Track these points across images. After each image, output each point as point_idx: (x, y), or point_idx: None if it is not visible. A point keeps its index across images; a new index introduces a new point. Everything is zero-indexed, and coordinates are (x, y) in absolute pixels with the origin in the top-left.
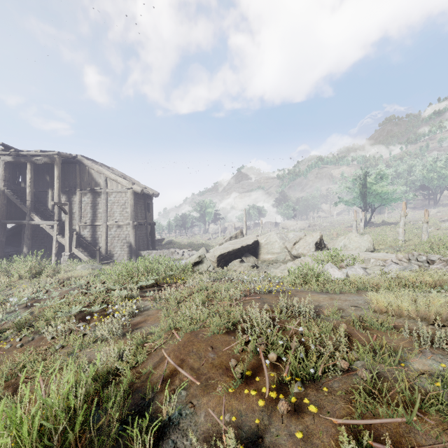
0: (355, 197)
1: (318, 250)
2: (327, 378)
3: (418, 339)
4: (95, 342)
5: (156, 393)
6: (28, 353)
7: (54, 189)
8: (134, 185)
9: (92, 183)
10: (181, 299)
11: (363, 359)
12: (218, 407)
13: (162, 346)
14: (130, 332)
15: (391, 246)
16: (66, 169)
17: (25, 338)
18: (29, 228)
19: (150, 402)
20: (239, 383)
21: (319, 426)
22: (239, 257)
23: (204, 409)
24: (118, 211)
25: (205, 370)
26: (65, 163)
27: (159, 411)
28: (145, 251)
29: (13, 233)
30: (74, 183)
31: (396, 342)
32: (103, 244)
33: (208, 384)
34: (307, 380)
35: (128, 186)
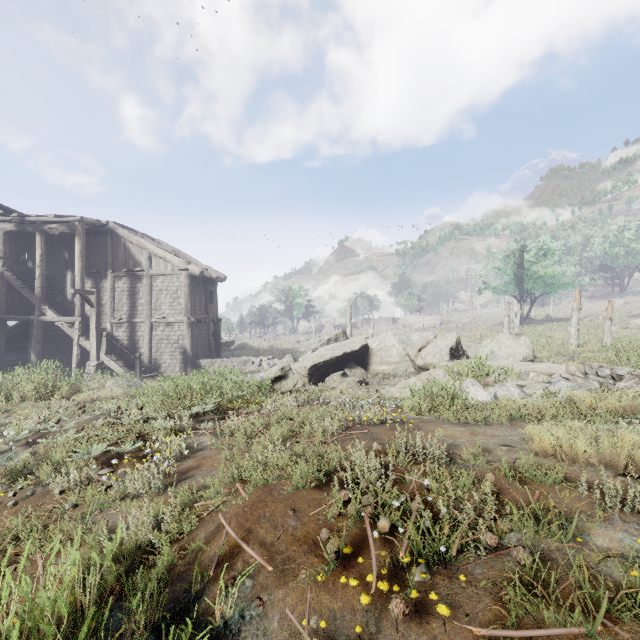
0: (507, 282)
1: (453, 358)
2: (466, 559)
3: (602, 499)
4: (124, 499)
5: (207, 583)
6: (24, 516)
7: (76, 270)
8: (190, 264)
9: (130, 262)
10: (253, 433)
11: (520, 530)
12: (300, 604)
13: (219, 508)
14: (176, 484)
15: (559, 353)
16: (92, 241)
17: (22, 492)
18: (39, 327)
19: (198, 597)
20: (333, 567)
21: (453, 637)
22: (340, 368)
23: (279, 608)
24: (167, 302)
25: (282, 546)
26: (91, 233)
27: (211, 612)
28: (206, 360)
29: (17, 334)
30: (104, 262)
31: (569, 503)
32: (145, 350)
33: (286, 569)
34: (435, 562)
35: (181, 266)
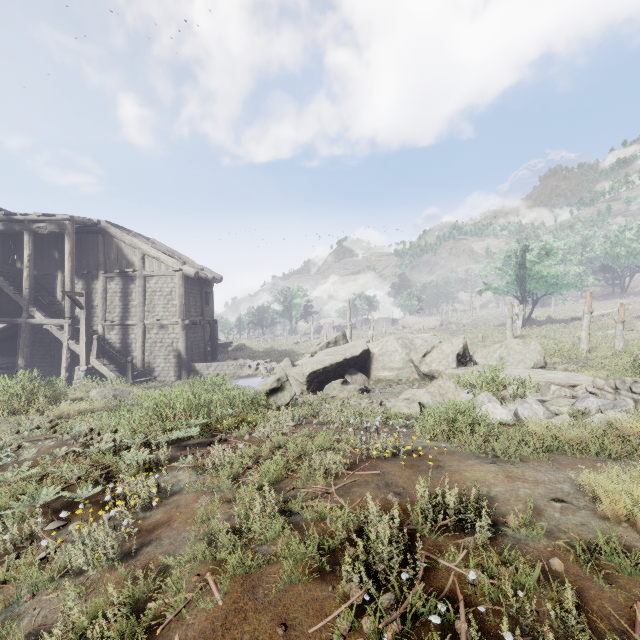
0: (508, 283)
1: (460, 365)
2: None
3: None
4: (66, 574)
5: None
6: None
7: (65, 271)
8: (185, 265)
9: (123, 263)
10: (240, 470)
11: None
12: None
13: (182, 612)
14: (136, 552)
15: (570, 358)
16: (83, 241)
17: None
18: (27, 330)
19: None
20: None
21: None
22: (340, 375)
23: None
24: (161, 304)
25: None
26: (82, 232)
27: None
28: (202, 363)
29: (5, 336)
30: (96, 263)
31: None
32: (138, 353)
33: None
34: None
35: (176, 267)
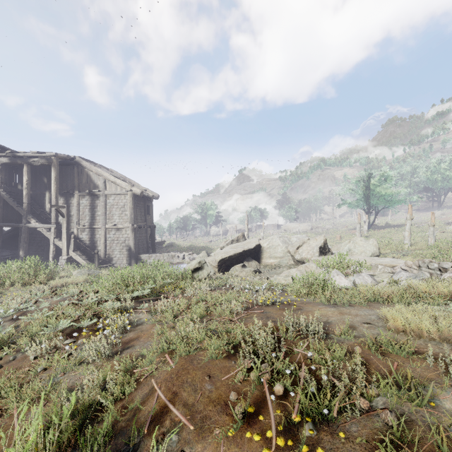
0: (358, 199)
1: (322, 254)
2: (344, 418)
3: (445, 368)
4: (81, 364)
5: (142, 437)
6: (6, 377)
7: (52, 191)
8: (134, 187)
9: (91, 185)
10: (178, 312)
11: (385, 395)
12: None
13: (153, 373)
14: (120, 352)
15: (397, 250)
16: (64, 170)
17: (7, 357)
18: (26, 231)
19: (135, 450)
20: (240, 424)
21: None
22: (240, 261)
23: None
24: (117, 214)
25: (201, 407)
26: (63, 164)
27: None
28: (145, 255)
29: (10, 236)
30: (72, 185)
31: (420, 372)
32: (101, 248)
33: (203, 425)
34: (320, 420)
35: (127, 188)
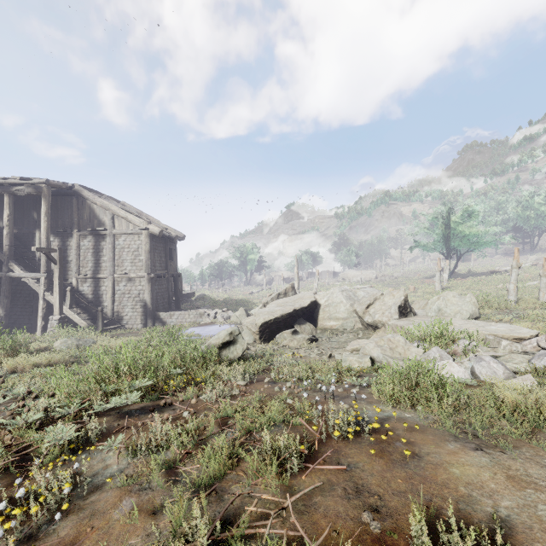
0: (435, 241)
1: (402, 316)
2: None
3: None
4: None
5: None
6: None
7: (41, 229)
8: (150, 224)
9: (94, 222)
10: (176, 457)
11: None
12: None
13: None
14: None
15: (500, 309)
16: (59, 203)
17: None
18: (7, 282)
19: None
20: None
21: None
22: (290, 324)
23: None
24: (129, 259)
25: None
26: (58, 195)
27: None
28: (165, 312)
29: None
30: (70, 222)
31: None
32: (108, 303)
33: None
34: None
35: (142, 226)
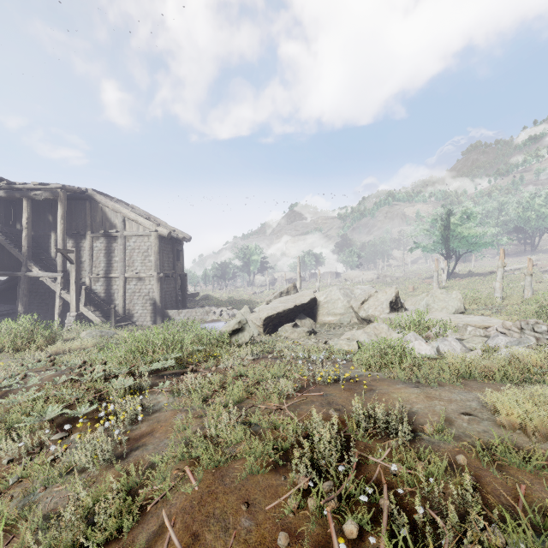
0: (435, 242)
1: (393, 311)
2: None
3: None
4: (71, 472)
5: None
6: None
7: (58, 232)
8: (159, 226)
9: (106, 225)
10: (209, 393)
11: (515, 545)
12: None
13: (166, 496)
14: (126, 455)
15: (486, 305)
16: (73, 206)
17: None
18: (26, 281)
19: None
20: None
21: None
22: (291, 319)
23: None
24: (139, 260)
25: None
26: (72, 199)
27: None
28: (174, 310)
29: (7, 287)
30: (83, 225)
31: None
32: (120, 301)
33: None
34: None
35: (152, 228)
